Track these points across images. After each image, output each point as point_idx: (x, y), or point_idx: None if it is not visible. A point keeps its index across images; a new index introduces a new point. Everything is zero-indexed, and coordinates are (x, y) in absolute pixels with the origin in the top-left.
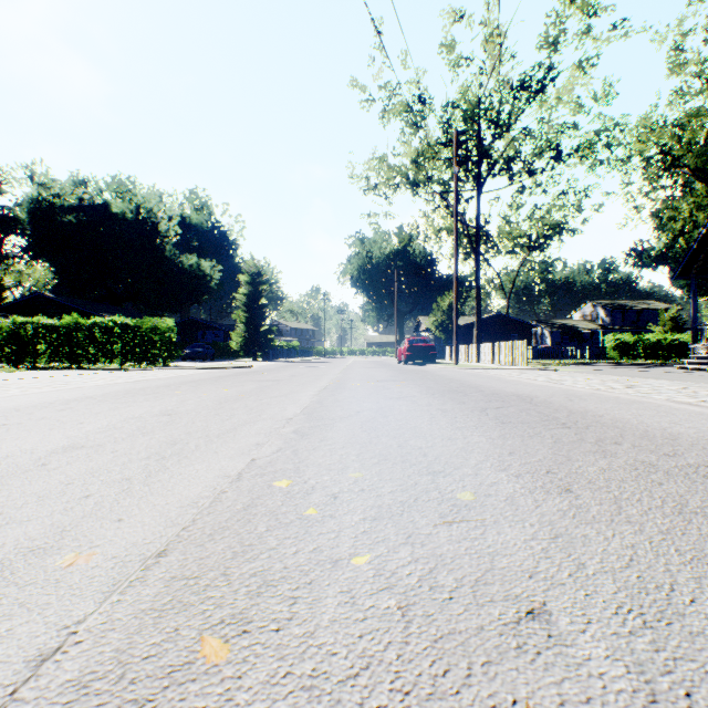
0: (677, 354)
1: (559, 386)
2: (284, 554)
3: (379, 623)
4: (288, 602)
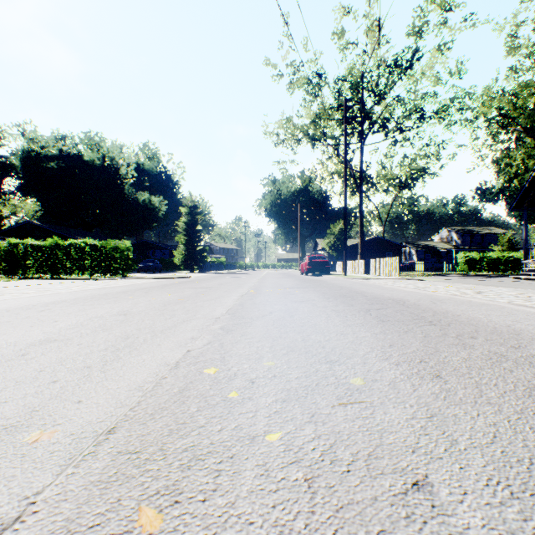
0: (512, 267)
1: (424, 292)
2: (211, 432)
3: (289, 494)
4: (213, 474)
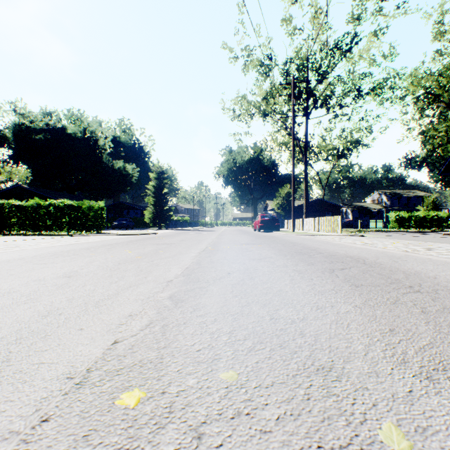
0: (436, 225)
1: (375, 249)
2: None
3: None
4: None
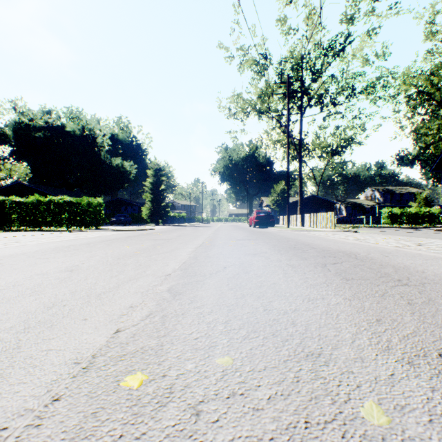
0: (428, 221)
1: (367, 244)
2: None
3: None
4: None
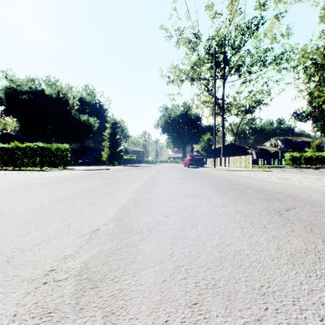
0: (320, 162)
1: (294, 183)
2: None
3: None
4: None
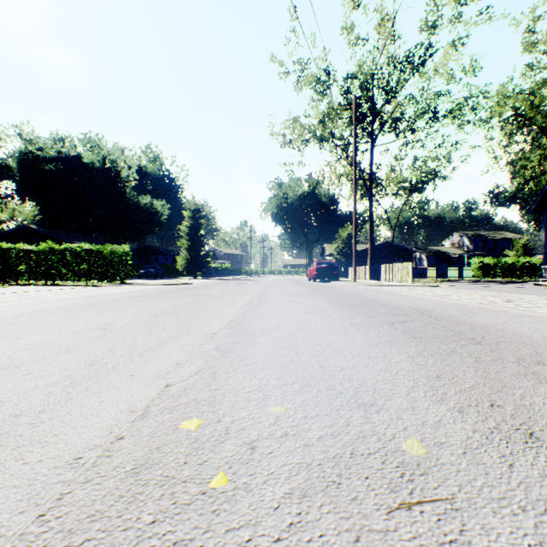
0: (528, 273)
1: (447, 300)
2: None
3: None
4: None
